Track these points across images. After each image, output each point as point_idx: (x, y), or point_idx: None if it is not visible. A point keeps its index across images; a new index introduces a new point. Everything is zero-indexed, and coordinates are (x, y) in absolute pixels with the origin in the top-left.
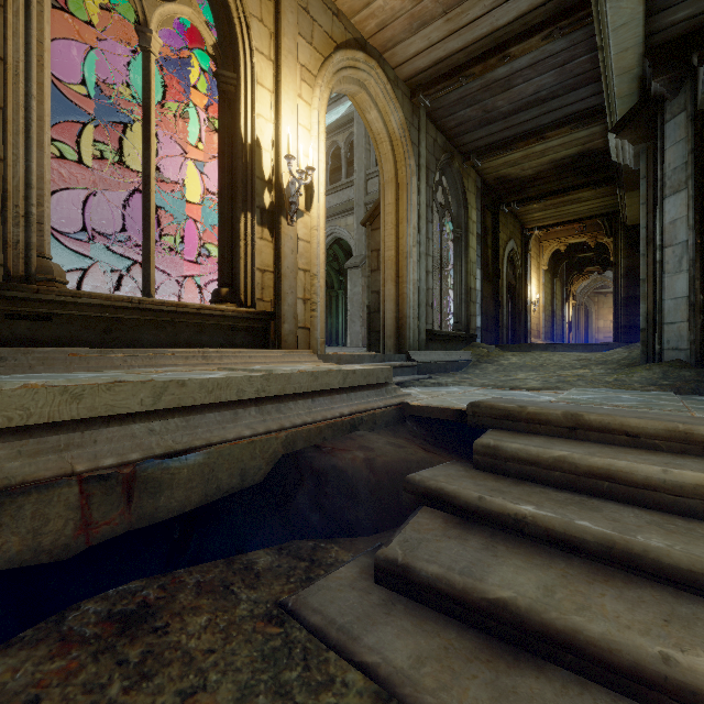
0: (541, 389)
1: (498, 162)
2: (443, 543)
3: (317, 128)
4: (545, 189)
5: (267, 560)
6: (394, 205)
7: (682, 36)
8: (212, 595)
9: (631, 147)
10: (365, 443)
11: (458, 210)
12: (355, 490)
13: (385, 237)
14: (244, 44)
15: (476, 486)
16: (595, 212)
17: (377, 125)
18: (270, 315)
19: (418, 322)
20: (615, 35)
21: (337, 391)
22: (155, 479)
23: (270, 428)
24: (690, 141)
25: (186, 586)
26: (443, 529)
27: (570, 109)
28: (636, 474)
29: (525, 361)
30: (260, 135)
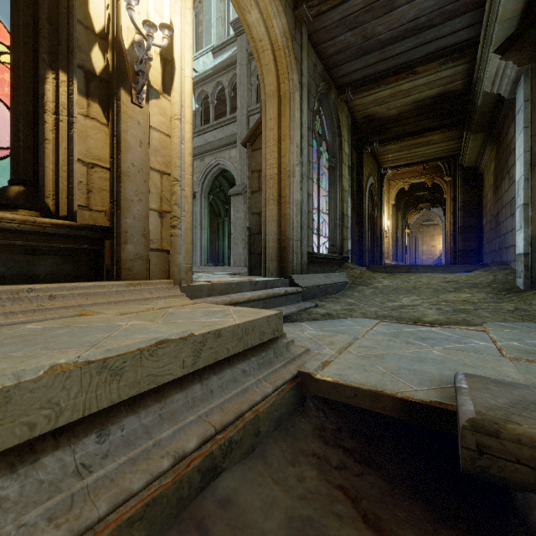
0: (451, 324)
1: (369, 99)
2: None
3: None
4: (403, 131)
5: None
6: (276, 120)
7: None
8: None
9: (516, 69)
10: None
11: (333, 141)
12: None
13: (267, 154)
14: None
15: None
16: (438, 155)
17: (259, 30)
18: (101, 230)
19: (300, 245)
20: None
21: (179, 380)
22: None
23: None
24: None
25: None
26: None
27: (442, 42)
28: None
29: (397, 282)
30: None
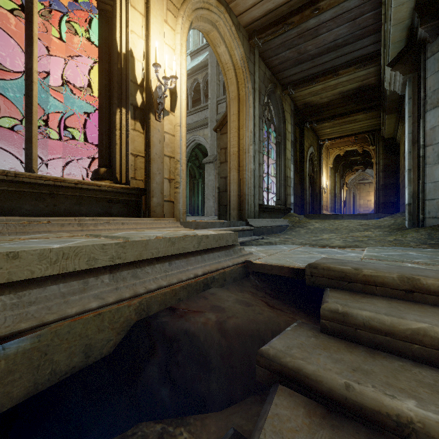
0: (345, 247)
1: (306, 92)
2: None
3: (179, 48)
4: (334, 113)
5: None
6: (237, 115)
7: None
8: None
9: (402, 77)
10: (217, 303)
11: (279, 124)
12: (207, 356)
13: (230, 138)
14: None
15: (335, 364)
16: (364, 129)
17: (225, 57)
18: (141, 190)
19: (253, 199)
20: None
21: (192, 253)
22: None
23: (121, 296)
24: None
25: None
26: (309, 430)
27: (356, 54)
28: None
29: (325, 226)
30: (133, 47)
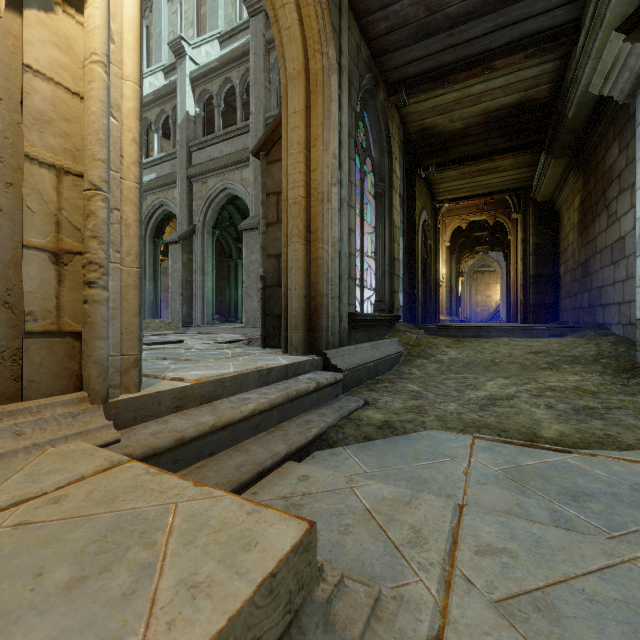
0: (592, 447)
1: (427, 105)
2: None
3: None
4: (467, 152)
5: None
6: (303, 114)
7: None
8: None
9: None
10: None
11: (380, 159)
12: None
13: (288, 165)
14: None
15: None
16: (506, 186)
17: None
18: None
19: (339, 304)
20: None
21: None
22: None
23: None
24: None
25: None
26: None
27: (531, 25)
28: None
29: (468, 353)
30: None
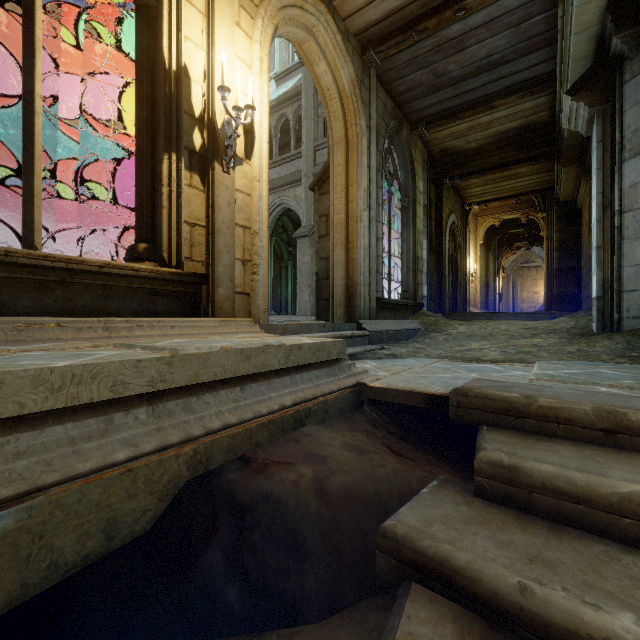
0: (506, 362)
1: (445, 133)
2: None
3: (258, 64)
4: (486, 164)
5: None
6: (344, 166)
7: None
8: None
9: (587, 110)
10: (314, 449)
11: (405, 179)
12: (299, 535)
13: (334, 199)
14: None
15: (502, 550)
16: (530, 189)
17: (327, 80)
18: (200, 277)
19: (368, 290)
20: None
21: (277, 372)
22: None
23: (165, 442)
24: None
25: None
26: None
27: (519, 77)
28: None
29: (473, 329)
30: (188, 62)
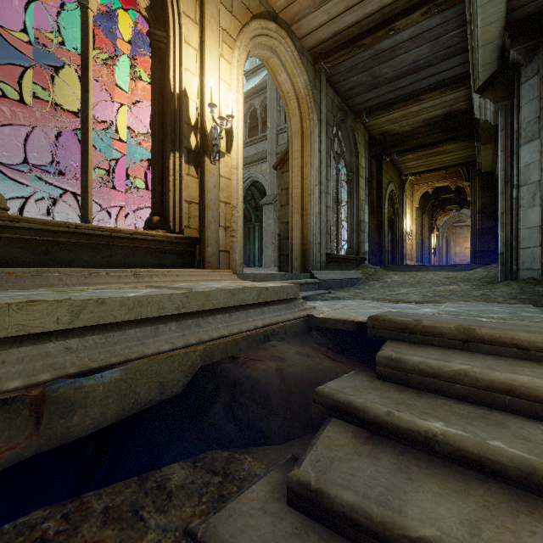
0: (422, 302)
1: (383, 120)
2: (355, 463)
3: (236, 83)
4: (418, 143)
5: (181, 475)
6: (300, 151)
7: (536, 13)
8: (119, 524)
9: (492, 105)
10: (277, 353)
11: (350, 158)
12: (268, 399)
13: (293, 177)
14: (173, 8)
15: (383, 399)
16: (457, 162)
17: (286, 86)
18: (195, 240)
19: (319, 247)
20: (482, 10)
21: (252, 305)
22: (67, 398)
23: (188, 342)
24: (542, 99)
25: (92, 514)
26: (354, 445)
27: (441, 76)
28: (539, 390)
29: (404, 279)
30: (187, 87)
